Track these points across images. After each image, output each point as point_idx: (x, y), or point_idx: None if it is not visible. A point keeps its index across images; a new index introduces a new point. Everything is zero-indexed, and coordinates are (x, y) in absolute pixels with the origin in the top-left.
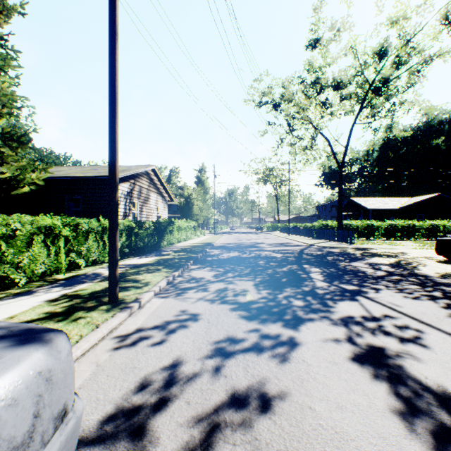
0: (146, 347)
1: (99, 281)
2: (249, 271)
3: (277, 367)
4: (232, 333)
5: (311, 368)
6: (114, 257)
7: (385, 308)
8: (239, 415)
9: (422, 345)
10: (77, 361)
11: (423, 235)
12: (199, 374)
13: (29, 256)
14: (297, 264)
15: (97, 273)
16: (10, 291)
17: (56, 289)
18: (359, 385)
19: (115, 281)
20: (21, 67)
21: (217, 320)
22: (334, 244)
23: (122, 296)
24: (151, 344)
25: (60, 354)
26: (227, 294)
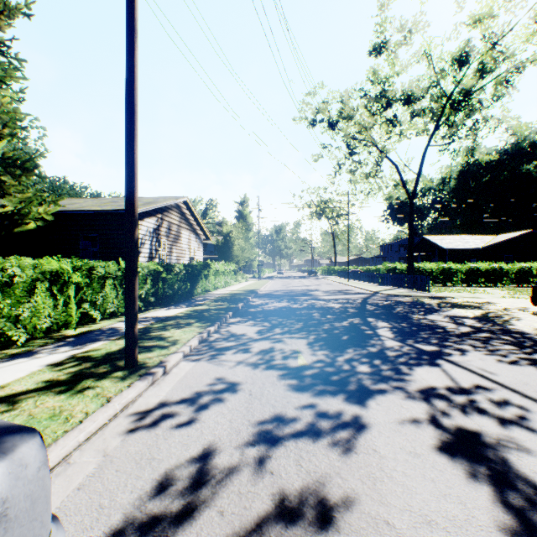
0: (170, 428)
1: (116, 339)
2: (301, 326)
3: (341, 460)
4: (281, 410)
5: (386, 462)
6: (132, 310)
7: (475, 376)
8: (290, 534)
9: (530, 429)
10: (79, 448)
11: (513, 281)
12: (236, 469)
13: (31, 308)
14: (359, 317)
15: (115, 328)
16: (6, 351)
17: (62, 349)
18: (451, 488)
19: (134, 340)
20: (26, 78)
21: (261, 392)
22: (404, 292)
23: (143, 358)
24: (176, 424)
25: (26, 469)
26: (274, 357)
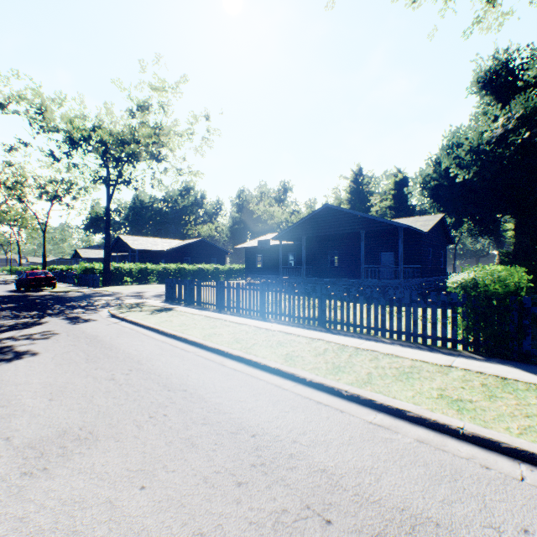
0: None
1: None
2: None
3: None
4: None
5: None
6: None
7: None
8: None
9: None
10: None
11: None
12: None
13: None
14: None
15: None
16: None
17: None
18: None
19: None
20: None
21: None
22: None
23: None
24: None
25: None
26: None
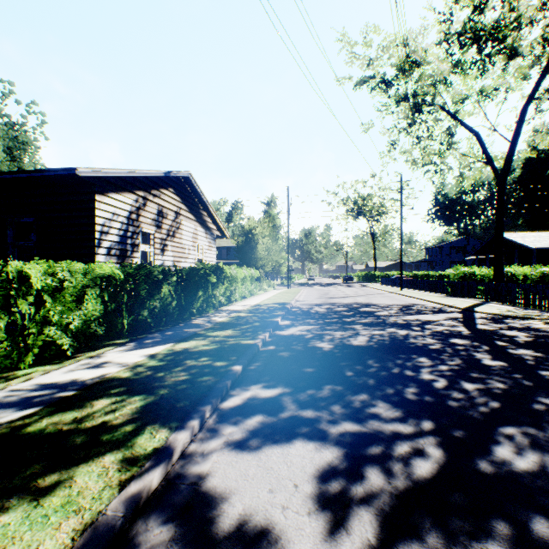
0: None
1: None
2: (442, 452)
3: None
4: None
5: None
6: None
7: None
8: None
9: None
10: None
11: None
12: None
13: None
14: None
15: None
16: None
17: None
18: None
19: None
20: None
21: None
22: (514, 310)
23: None
24: None
25: None
26: None
